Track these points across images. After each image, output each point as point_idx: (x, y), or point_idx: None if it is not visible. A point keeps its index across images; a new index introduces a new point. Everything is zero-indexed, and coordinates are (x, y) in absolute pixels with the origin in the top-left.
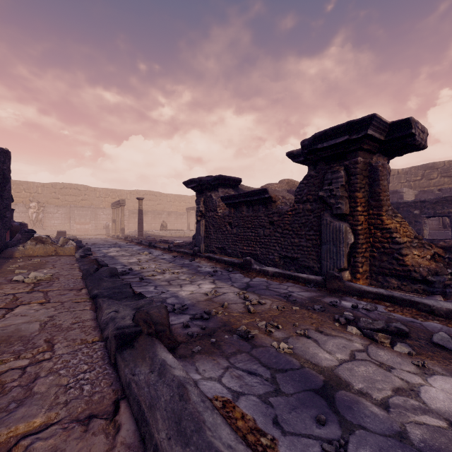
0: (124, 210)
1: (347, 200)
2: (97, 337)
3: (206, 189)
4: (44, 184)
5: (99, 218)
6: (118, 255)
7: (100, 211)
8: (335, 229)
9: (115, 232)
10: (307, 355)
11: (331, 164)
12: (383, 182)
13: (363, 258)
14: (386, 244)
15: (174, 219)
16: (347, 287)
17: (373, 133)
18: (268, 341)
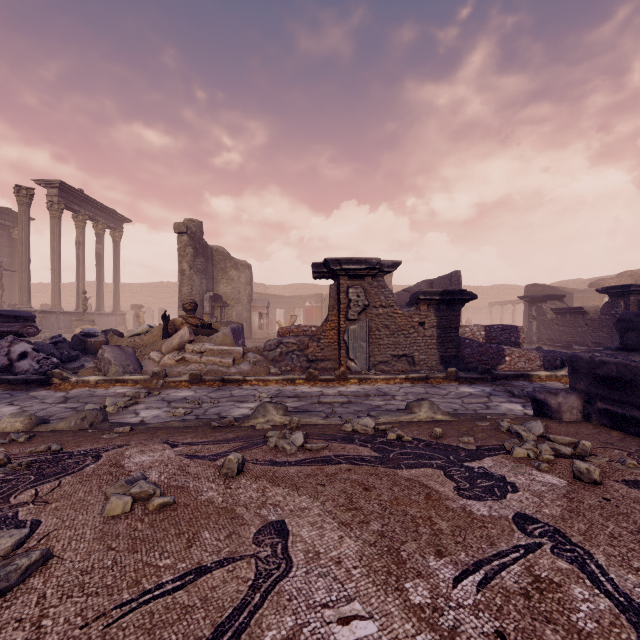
0: None
1: None
2: None
3: (537, 302)
4: None
5: None
6: None
7: None
8: None
9: None
10: None
11: (618, 299)
12: None
13: None
14: None
15: (472, 314)
16: None
17: (634, 289)
18: None
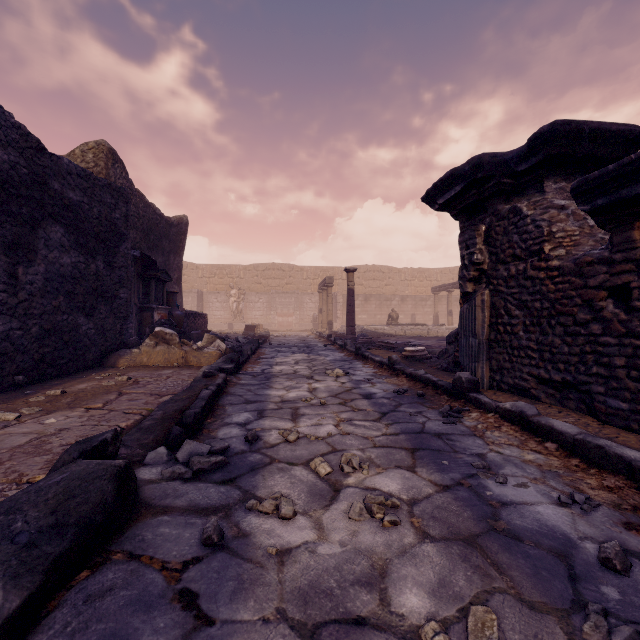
0: (337, 296)
1: None
2: None
3: (495, 195)
4: (246, 266)
5: (306, 308)
6: (285, 372)
7: (307, 298)
8: None
9: (321, 327)
10: None
11: None
12: None
13: None
14: None
15: (412, 307)
16: None
17: None
18: None
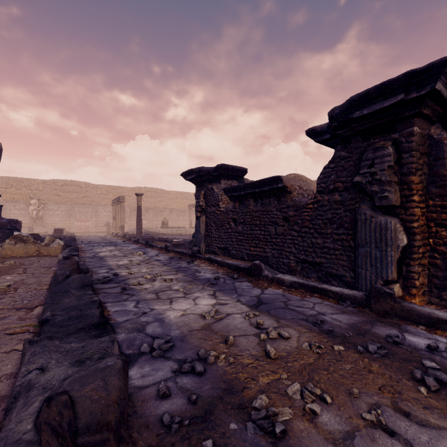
0: (125, 207)
1: (397, 187)
2: None
3: (207, 181)
4: (45, 181)
5: (101, 215)
6: (109, 255)
7: (101, 208)
8: (378, 227)
9: (115, 230)
10: None
11: (371, 140)
12: None
13: (419, 267)
14: None
15: (176, 216)
16: (406, 310)
17: (441, 88)
18: (314, 444)
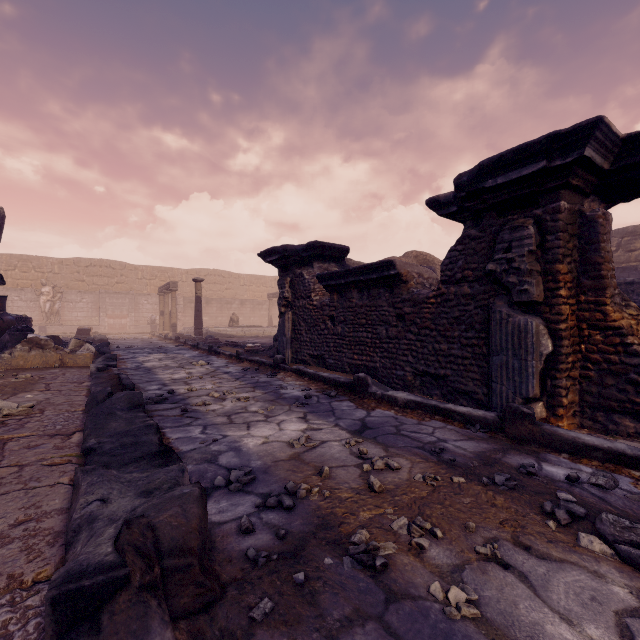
0: (178, 298)
1: (540, 278)
2: (49, 566)
3: (294, 264)
4: (63, 260)
5: (142, 309)
6: (159, 366)
7: (143, 299)
8: (516, 329)
9: (163, 330)
10: (518, 629)
11: (508, 216)
12: (605, 245)
13: (568, 380)
14: (613, 355)
15: (250, 310)
16: (547, 434)
17: (592, 154)
18: (419, 577)
